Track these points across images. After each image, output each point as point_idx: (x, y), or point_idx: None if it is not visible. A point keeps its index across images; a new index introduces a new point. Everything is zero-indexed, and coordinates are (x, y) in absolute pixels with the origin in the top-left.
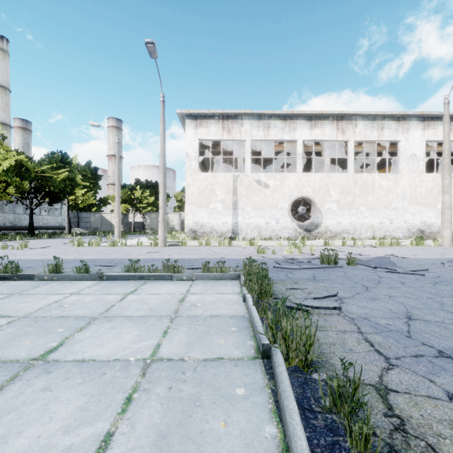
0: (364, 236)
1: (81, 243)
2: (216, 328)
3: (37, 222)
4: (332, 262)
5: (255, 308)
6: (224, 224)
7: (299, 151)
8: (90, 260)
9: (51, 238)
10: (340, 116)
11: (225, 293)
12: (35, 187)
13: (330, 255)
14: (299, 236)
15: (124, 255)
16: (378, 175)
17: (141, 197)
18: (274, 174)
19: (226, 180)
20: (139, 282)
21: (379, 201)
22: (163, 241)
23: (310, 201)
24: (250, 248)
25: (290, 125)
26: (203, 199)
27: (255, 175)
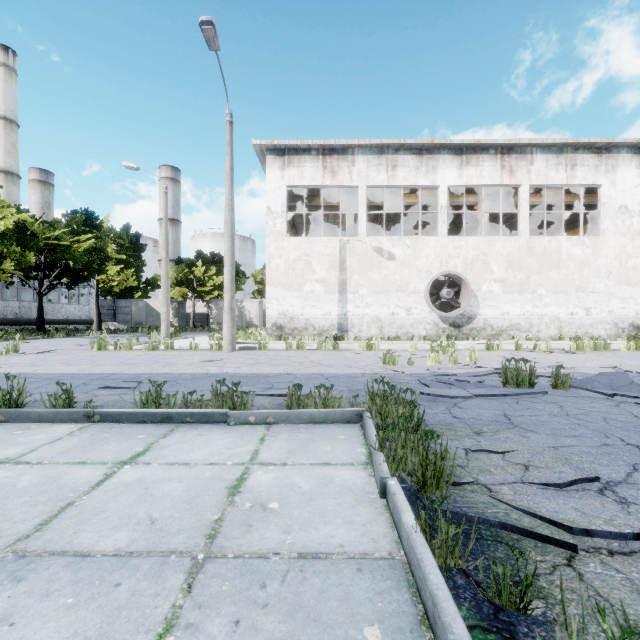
0: (545, 334)
1: (104, 346)
2: (316, 630)
3: (53, 314)
4: (525, 384)
5: (425, 544)
6: (325, 316)
7: (443, 202)
8: (100, 376)
9: (68, 337)
10: (506, 147)
11: (334, 463)
12: (45, 261)
13: (522, 371)
14: (443, 334)
15: (162, 367)
16: (567, 240)
17: (204, 277)
18: (403, 238)
19: (329, 248)
20: (162, 427)
21: (568, 280)
22: (229, 342)
23: (459, 280)
24: (369, 354)
25: (428, 163)
26: (293, 278)
27: (374, 240)
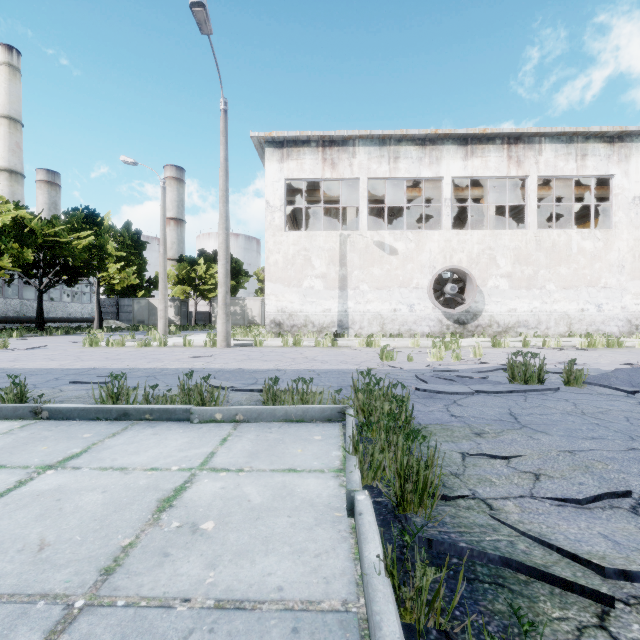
0: (554, 331)
1: (95, 342)
2: None
3: (55, 312)
4: (533, 380)
5: (390, 596)
6: (325, 313)
7: (447, 194)
8: (78, 371)
9: (67, 335)
10: (513, 137)
11: (301, 469)
12: (44, 258)
13: (531, 366)
14: (447, 331)
15: (147, 362)
16: (577, 233)
17: (206, 275)
18: (405, 232)
19: (329, 242)
20: (116, 425)
21: (578, 274)
22: (224, 338)
23: (464, 275)
24: (368, 351)
25: (432, 154)
26: (292, 274)
27: (376, 234)
